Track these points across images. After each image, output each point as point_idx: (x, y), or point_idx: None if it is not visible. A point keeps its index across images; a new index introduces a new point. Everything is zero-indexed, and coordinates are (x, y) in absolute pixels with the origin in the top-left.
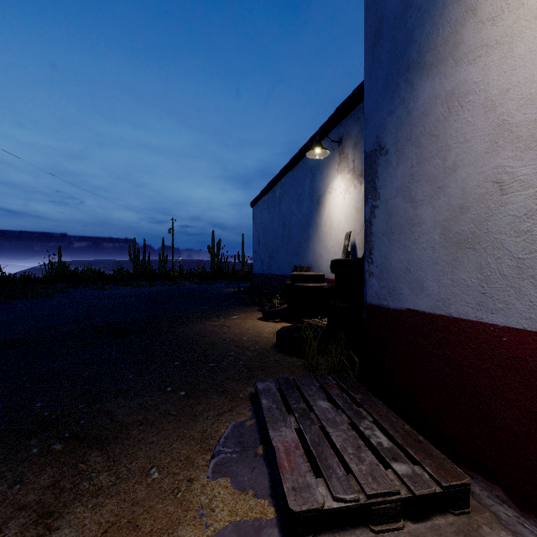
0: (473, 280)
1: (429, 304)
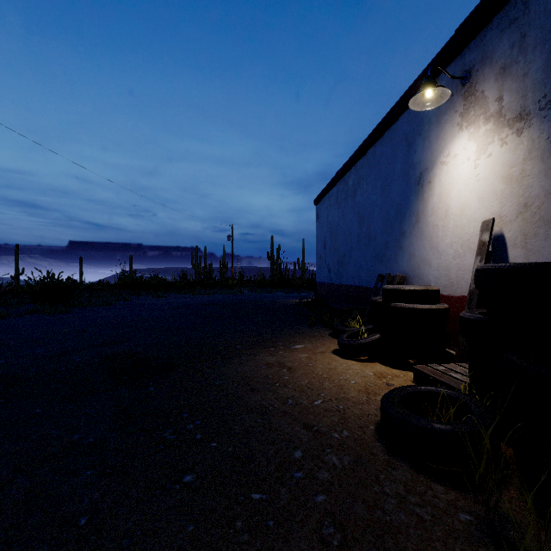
0: None
1: None
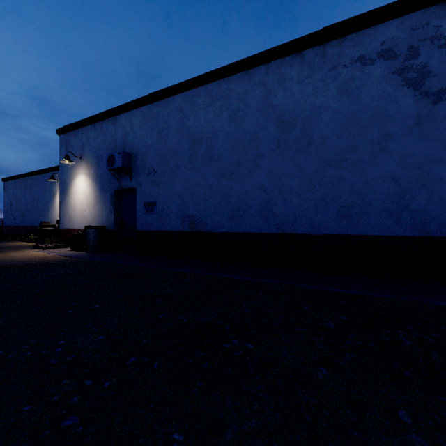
0: (70, 224)
1: (67, 227)
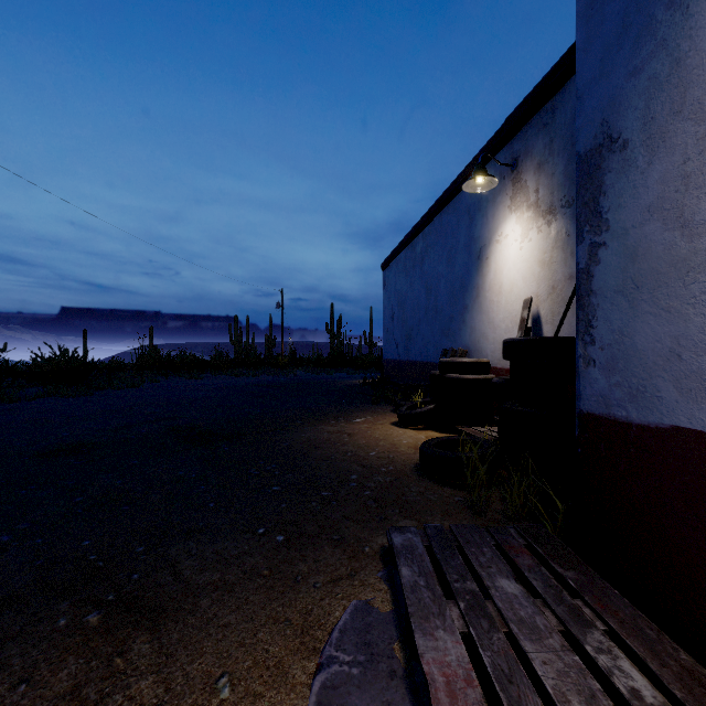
0: None
1: None
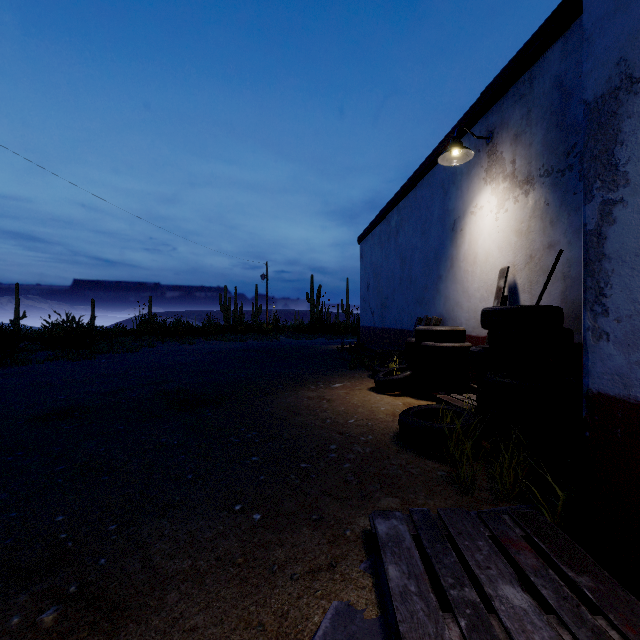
0: None
1: None
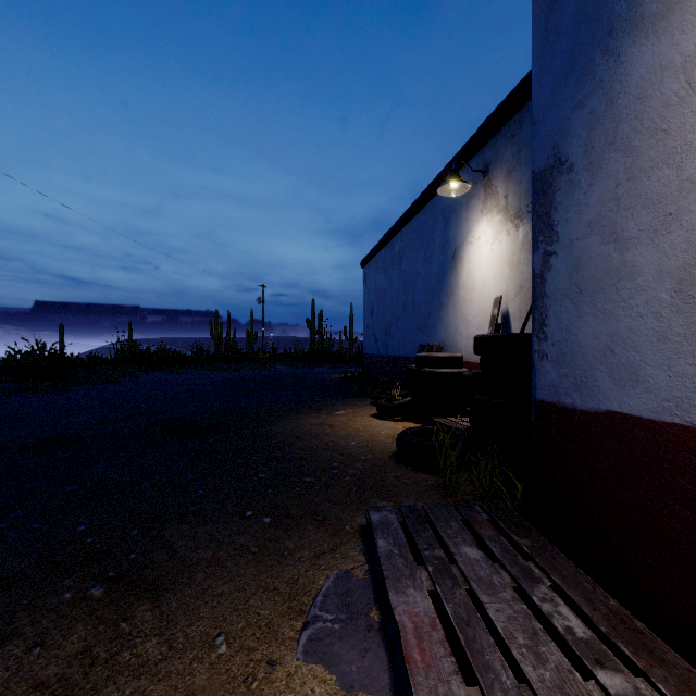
0: None
1: (649, 404)
